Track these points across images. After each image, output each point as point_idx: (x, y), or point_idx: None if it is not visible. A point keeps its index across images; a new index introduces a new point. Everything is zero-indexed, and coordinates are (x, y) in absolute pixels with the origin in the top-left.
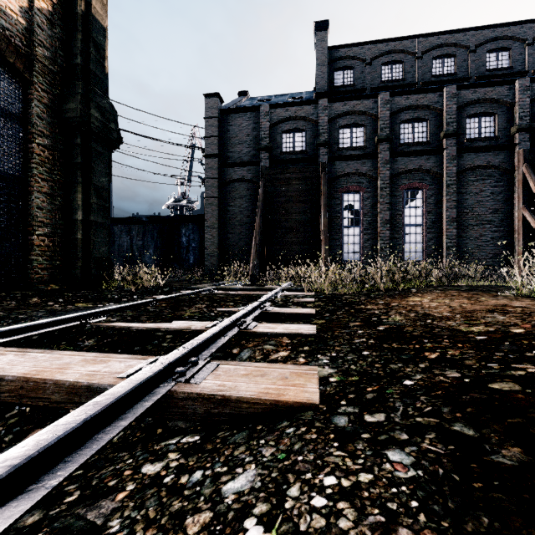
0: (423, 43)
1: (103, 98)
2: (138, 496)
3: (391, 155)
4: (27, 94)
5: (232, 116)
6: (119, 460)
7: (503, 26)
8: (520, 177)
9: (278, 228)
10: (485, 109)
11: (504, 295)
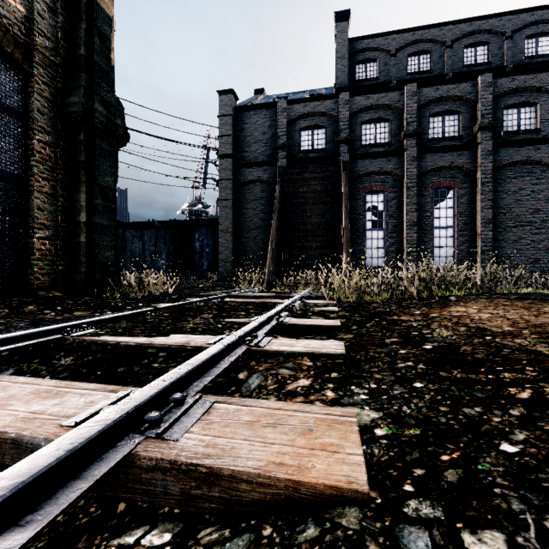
0: (453, 31)
1: (108, 91)
2: None
3: (419, 152)
4: (26, 87)
5: (247, 114)
6: None
7: (544, 8)
8: None
9: (296, 232)
10: (525, 98)
11: None
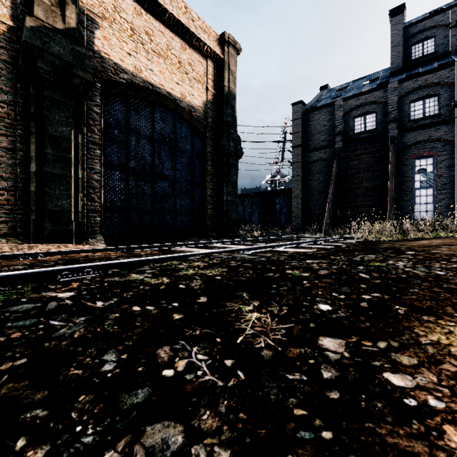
0: None
1: (234, 134)
2: None
3: None
4: (204, 142)
5: (312, 114)
6: None
7: None
8: None
9: (350, 194)
10: None
11: None
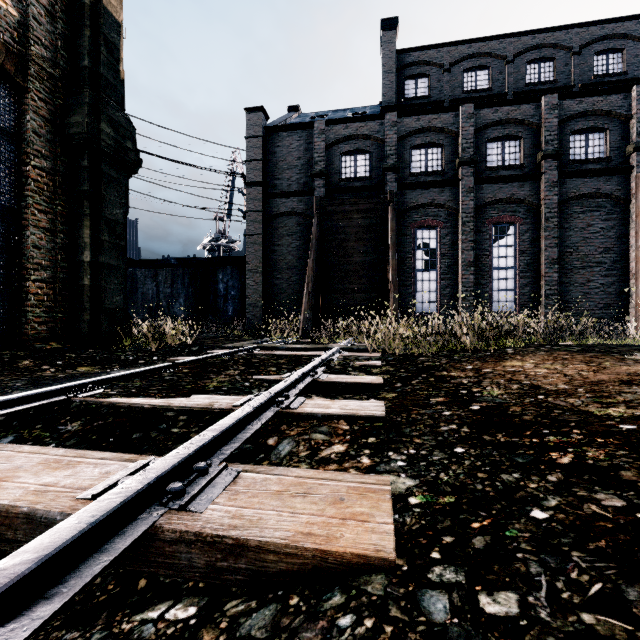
0: (515, 44)
1: (117, 109)
2: None
3: (476, 182)
4: (20, 103)
5: (280, 135)
6: None
7: (615, 21)
8: (638, 208)
9: (336, 272)
10: (593, 123)
11: (633, 359)
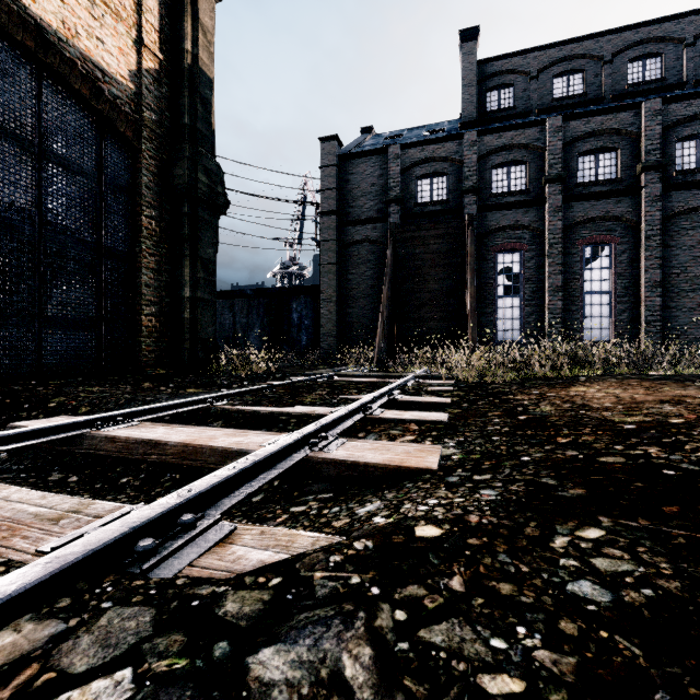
0: (613, 42)
1: (210, 159)
2: (293, 519)
3: (565, 200)
4: (135, 163)
5: (354, 162)
6: (268, 508)
7: None
8: None
9: (411, 300)
10: None
11: None
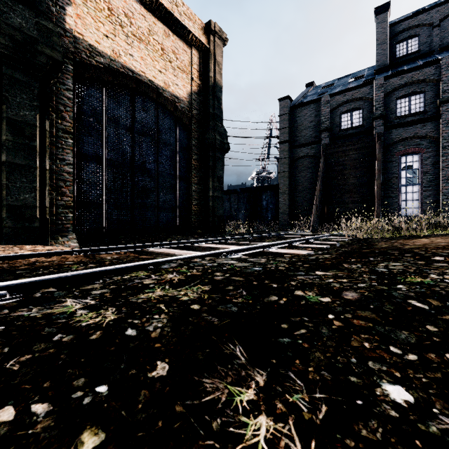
0: None
1: (221, 127)
2: None
3: None
4: (189, 135)
5: (299, 110)
6: None
7: None
8: None
9: (337, 191)
10: None
11: None
